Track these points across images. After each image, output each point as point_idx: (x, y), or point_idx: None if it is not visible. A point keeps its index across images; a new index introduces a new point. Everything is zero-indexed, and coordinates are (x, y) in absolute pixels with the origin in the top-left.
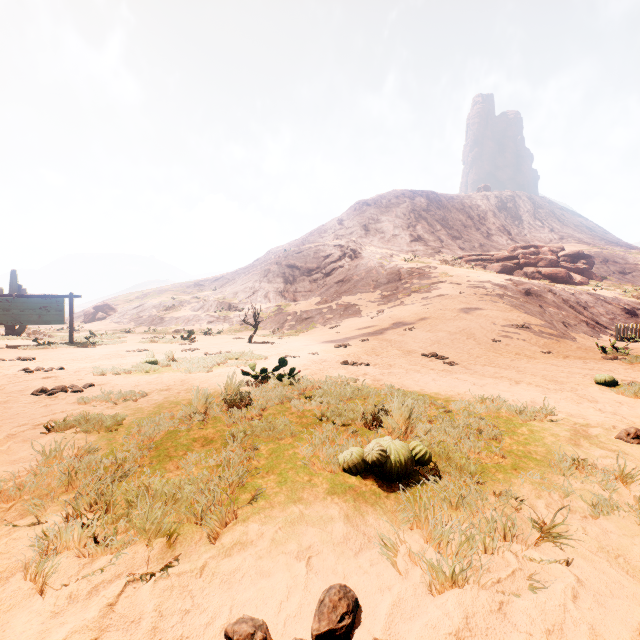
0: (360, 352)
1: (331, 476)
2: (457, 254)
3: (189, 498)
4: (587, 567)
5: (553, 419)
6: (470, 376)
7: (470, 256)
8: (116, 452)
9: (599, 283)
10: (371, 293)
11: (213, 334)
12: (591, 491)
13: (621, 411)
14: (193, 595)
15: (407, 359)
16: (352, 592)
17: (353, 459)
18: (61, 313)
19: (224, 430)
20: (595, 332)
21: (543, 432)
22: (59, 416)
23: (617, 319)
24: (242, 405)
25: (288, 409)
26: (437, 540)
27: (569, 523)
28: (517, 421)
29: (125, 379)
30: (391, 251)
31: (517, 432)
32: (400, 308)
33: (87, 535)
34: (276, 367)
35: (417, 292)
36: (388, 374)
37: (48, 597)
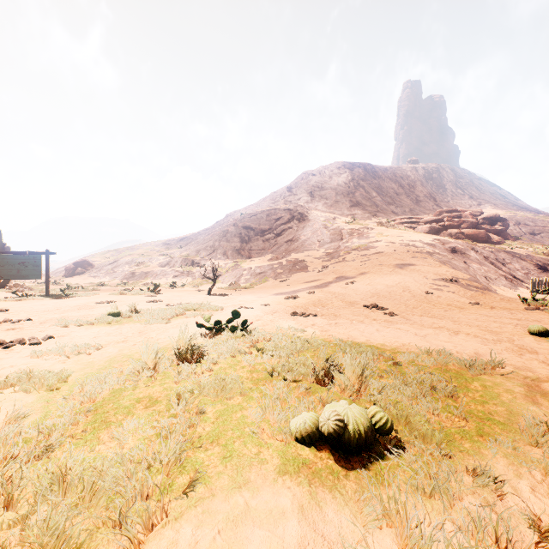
0: (308, 303)
1: (282, 447)
2: (390, 217)
3: (110, 490)
4: None
5: (502, 372)
6: (411, 326)
7: (402, 219)
8: (49, 417)
9: (513, 242)
10: (316, 251)
11: (177, 287)
12: None
13: None
14: None
15: (351, 310)
16: None
17: (306, 427)
18: (38, 268)
19: (171, 388)
20: (513, 285)
21: (497, 388)
22: (6, 372)
23: (531, 274)
24: (193, 359)
25: (239, 362)
26: None
27: None
28: (467, 375)
29: (86, 330)
30: (333, 214)
31: (471, 388)
32: (342, 264)
33: None
34: (229, 319)
35: (357, 250)
36: (335, 325)
37: None
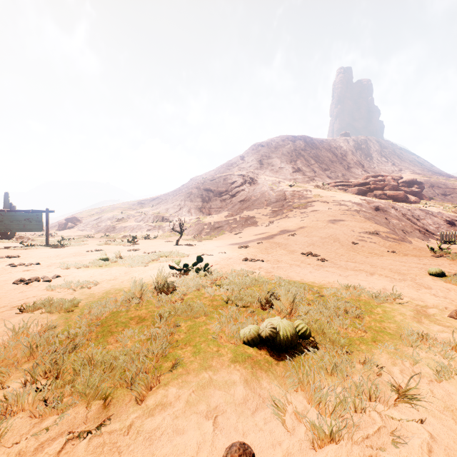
0: (256, 251)
1: (234, 347)
2: (326, 181)
3: (122, 367)
4: (437, 424)
5: (400, 302)
6: (337, 269)
7: (335, 182)
8: (70, 328)
9: (428, 202)
10: (264, 209)
11: (151, 238)
12: (434, 359)
13: (450, 295)
14: (120, 451)
15: (290, 257)
16: (250, 449)
17: (251, 334)
18: (40, 223)
19: (154, 311)
20: (425, 237)
21: (393, 312)
22: (31, 300)
23: (441, 228)
24: (168, 291)
25: (203, 294)
26: (317, 402)
27: (419, 386)
28: (373, 303)
29: (84, 271)
30: (279, 179)
31: (374, 312)
32: (285, 220)
33: (39, 398)
34: (195, 263)
35: (297, 208)
36: (277, 268)
37: (1, 454)
